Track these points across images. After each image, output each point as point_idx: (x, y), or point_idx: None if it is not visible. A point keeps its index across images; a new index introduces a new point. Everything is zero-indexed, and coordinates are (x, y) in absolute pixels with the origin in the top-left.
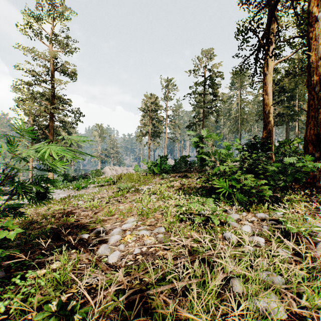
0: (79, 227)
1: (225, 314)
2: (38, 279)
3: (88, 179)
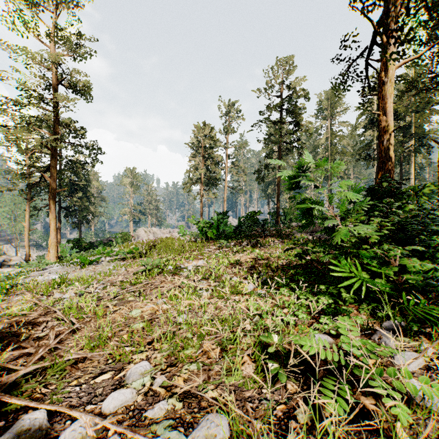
0: None
1: None
2: None
3: (103, 248)
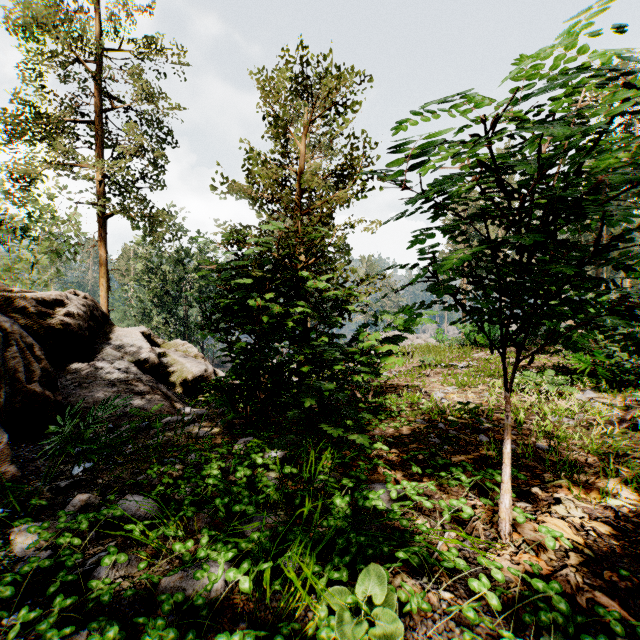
0: (399, 388)
1: (529, 420)
2: (399, 399)
3: None
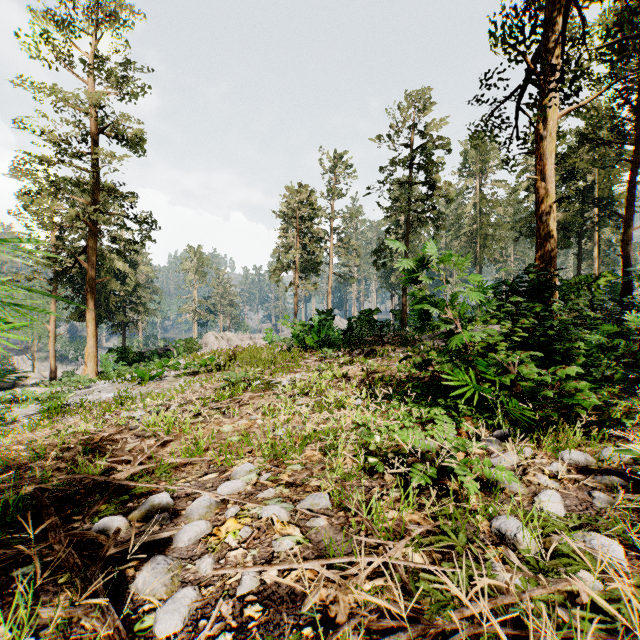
0: (111, 488)
1: None
2: None
3: (166, 360)
